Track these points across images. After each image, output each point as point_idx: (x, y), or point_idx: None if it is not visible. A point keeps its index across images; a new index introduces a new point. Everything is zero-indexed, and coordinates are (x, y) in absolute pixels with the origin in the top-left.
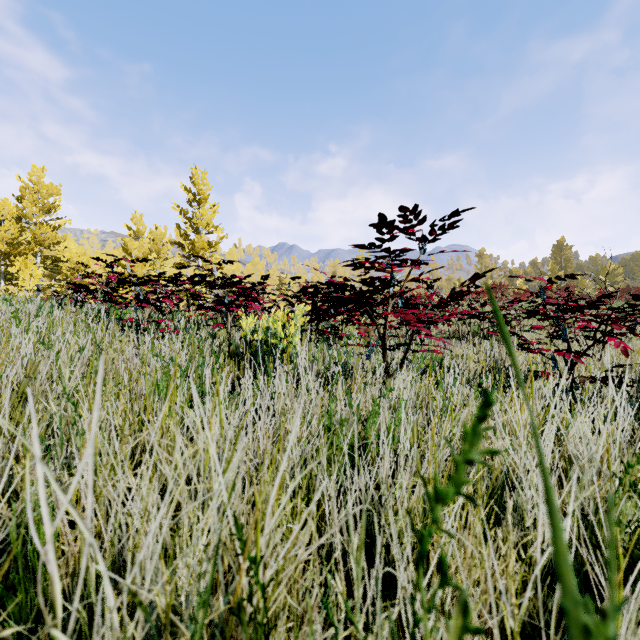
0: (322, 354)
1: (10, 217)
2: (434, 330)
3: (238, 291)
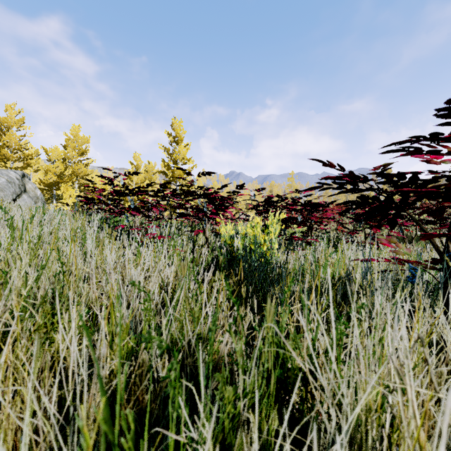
0: (309, 263)
1: (59, 158)
2: (363, 234)
3: (211, 202)
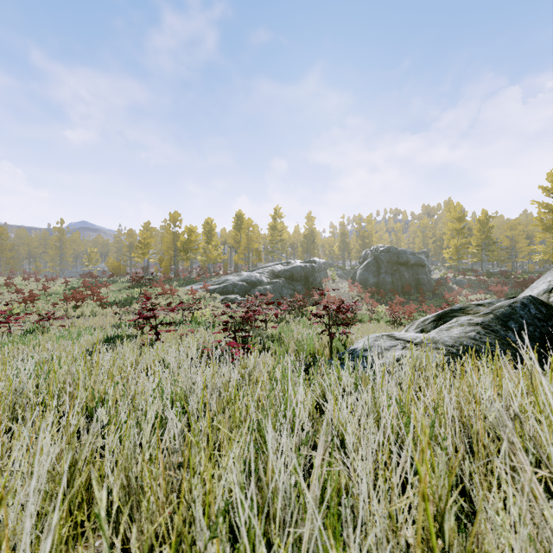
0: None
1: None
2: None
3: None
